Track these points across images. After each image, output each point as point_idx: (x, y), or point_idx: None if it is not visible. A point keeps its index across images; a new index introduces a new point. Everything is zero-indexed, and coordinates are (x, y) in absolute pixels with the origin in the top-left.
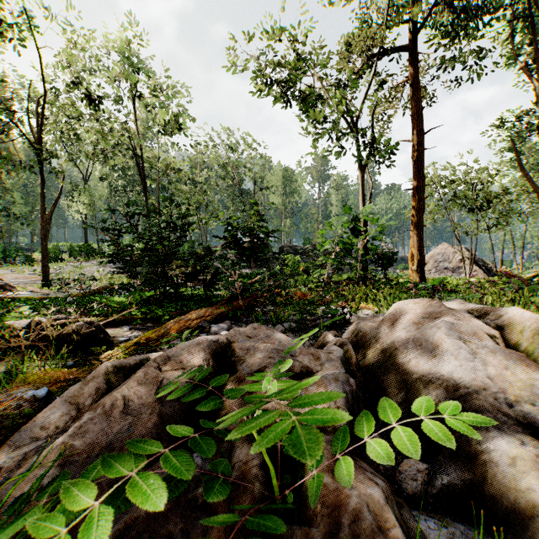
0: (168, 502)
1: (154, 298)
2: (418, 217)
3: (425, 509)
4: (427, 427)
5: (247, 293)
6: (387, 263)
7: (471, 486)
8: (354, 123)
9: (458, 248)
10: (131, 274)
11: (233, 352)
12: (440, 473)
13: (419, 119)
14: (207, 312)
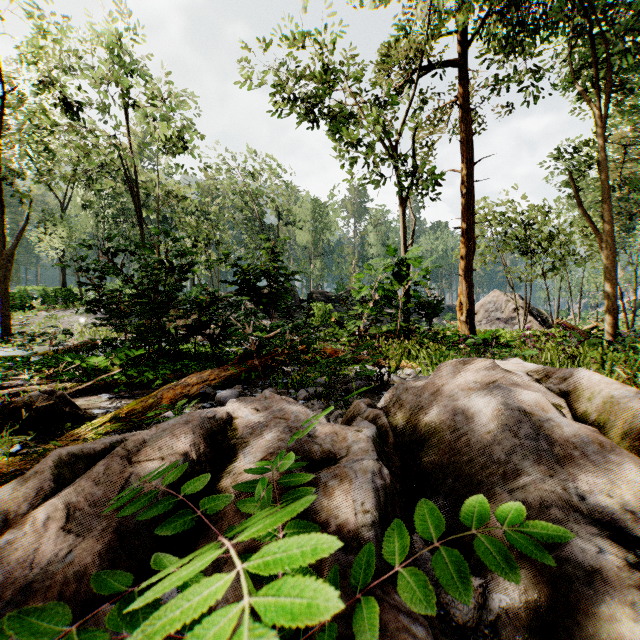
0: None
1: (147, 357)
2: (467, 260)
3: None
4: (484, 552)
5: (263, 350)
6: (433, 313)
7: (537, 608)
8: (395, 148)
9: (511, 295)
10: (117, 327)
11: (235, 431)
12: (498, 592)
13: (469, 146)
14: (213, 374)
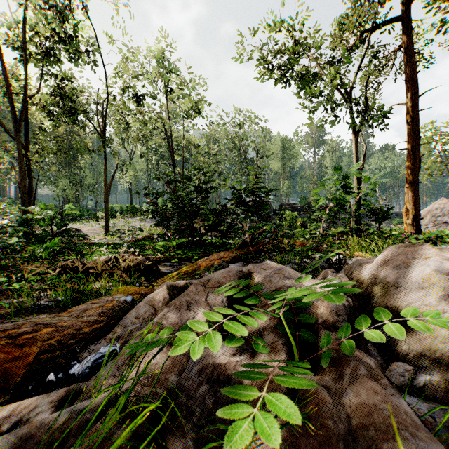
0: (225, 360)
1: (184, 244)
2: (413, 174)
3: (411, 395)
4: (409, 321)
5: (255, 241)
6: (381, 217)
7: None
8: (348, 93)
9: None
10: (167, 226)
11: (253, 279)
12: (425, 373)
13: (414, 82)
14: (225, 254)
